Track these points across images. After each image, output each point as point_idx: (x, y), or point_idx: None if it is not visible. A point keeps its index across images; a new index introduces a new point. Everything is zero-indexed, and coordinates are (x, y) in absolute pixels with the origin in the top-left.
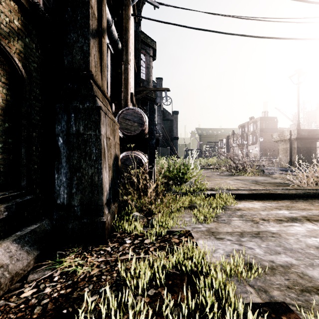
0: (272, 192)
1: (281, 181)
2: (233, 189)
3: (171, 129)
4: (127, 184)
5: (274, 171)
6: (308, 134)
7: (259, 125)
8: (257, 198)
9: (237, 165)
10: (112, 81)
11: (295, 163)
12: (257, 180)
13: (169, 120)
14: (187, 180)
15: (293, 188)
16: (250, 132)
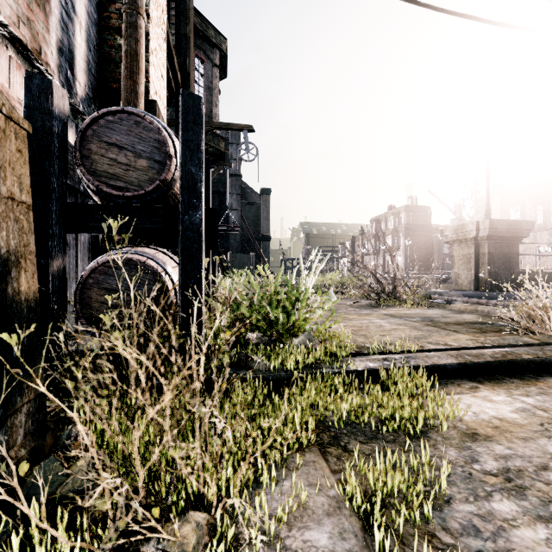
0: (511, 357)
1: (475, 318)
2: (411, 348)
3: (258, 222)
4: (101, 357)
5: (451, 297)
6: (508, 230)
7: (403, 219)
8: (479, 375)
9: (384, 287)
10: (99, 65)
11: (485, 283)
12: (431, 317)
13: (253, 205)
14: (296, 329)
15: (538, 341)
16: (390, 231)
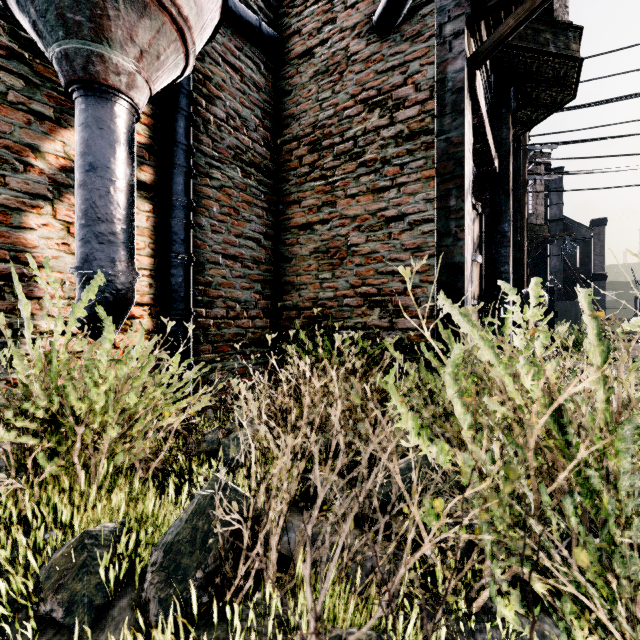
0: None
1: None
2: None
3: (587, 259)
4: None
5: None
6: None
7: None
8: None
9: None
10: None
11: None
12: None
13: (580, 241)
14: None
15: None
16: None
